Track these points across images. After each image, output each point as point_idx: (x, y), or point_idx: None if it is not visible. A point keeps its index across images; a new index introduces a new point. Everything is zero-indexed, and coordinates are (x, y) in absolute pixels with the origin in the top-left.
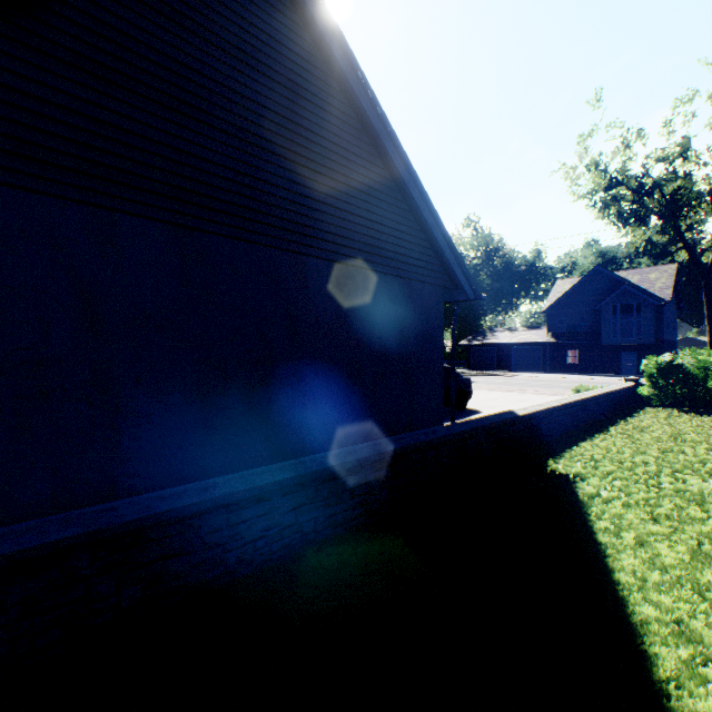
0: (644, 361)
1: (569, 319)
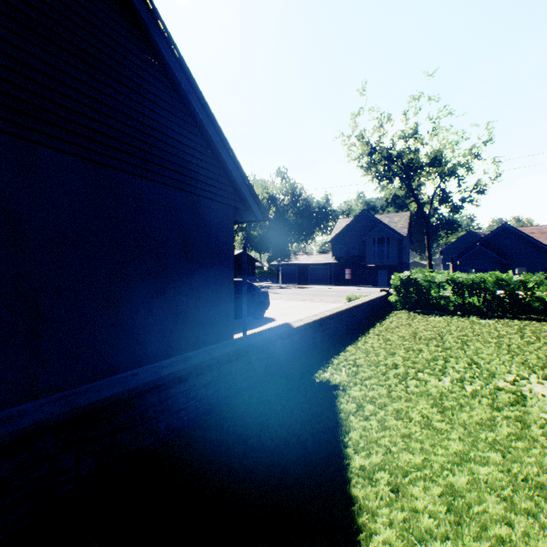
0: (393, 276)
1: (346, 247)
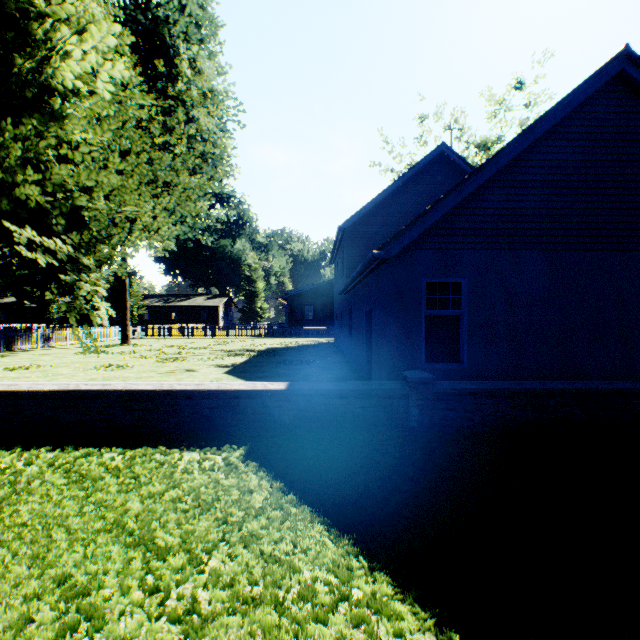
0: None
1: None
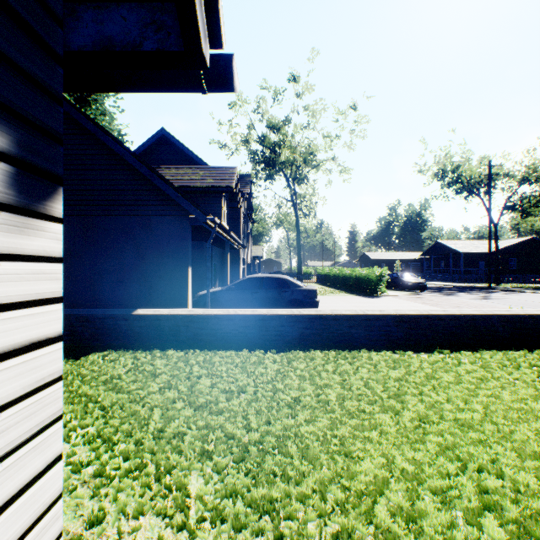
0: None
1: None
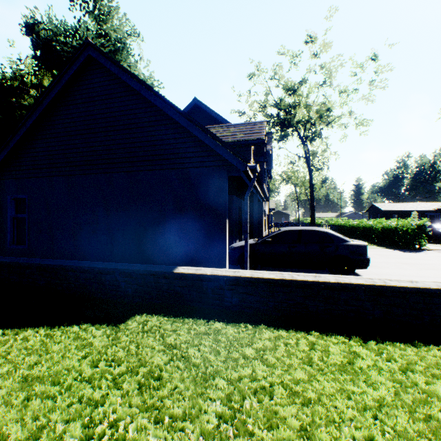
0: None
1: None
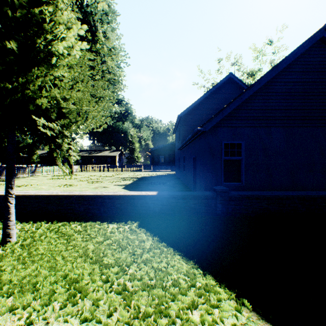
0: None
1: None
